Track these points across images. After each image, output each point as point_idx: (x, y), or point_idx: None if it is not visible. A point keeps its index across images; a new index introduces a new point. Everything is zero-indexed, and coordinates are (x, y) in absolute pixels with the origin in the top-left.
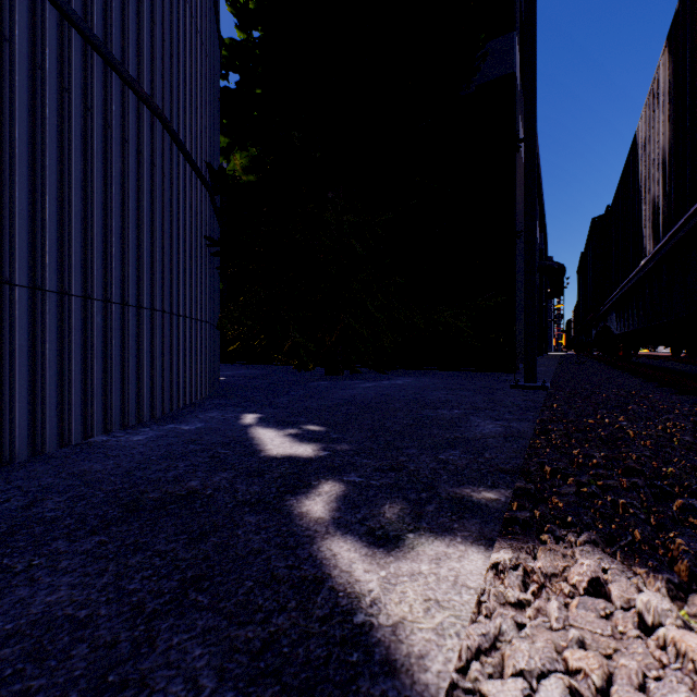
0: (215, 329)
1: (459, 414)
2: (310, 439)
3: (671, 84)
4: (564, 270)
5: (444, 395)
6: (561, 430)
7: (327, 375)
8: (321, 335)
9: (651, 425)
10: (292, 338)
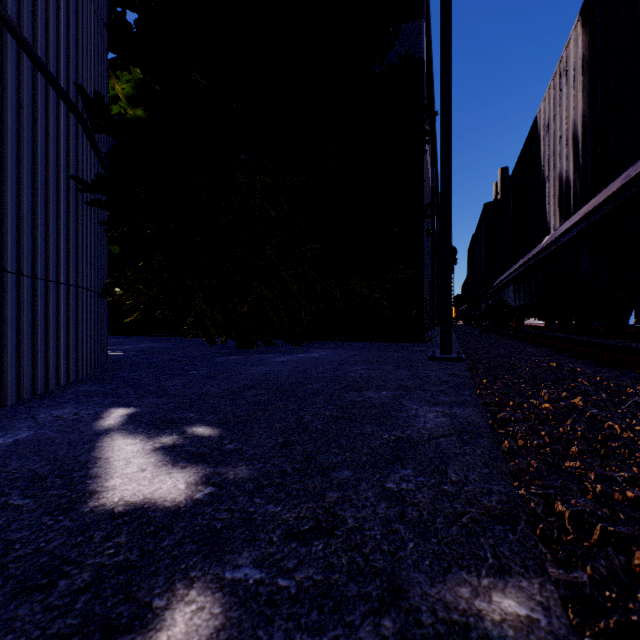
0: (97, 296)
1: (388, 397)
2: (191, 456)
3: (585, 56)
4: (456, 252)
5: (366, 371)
6: (525, 423)
7: (239, 348)
8: (232, 306)
9: (633, 414)
10: (197, 308)
